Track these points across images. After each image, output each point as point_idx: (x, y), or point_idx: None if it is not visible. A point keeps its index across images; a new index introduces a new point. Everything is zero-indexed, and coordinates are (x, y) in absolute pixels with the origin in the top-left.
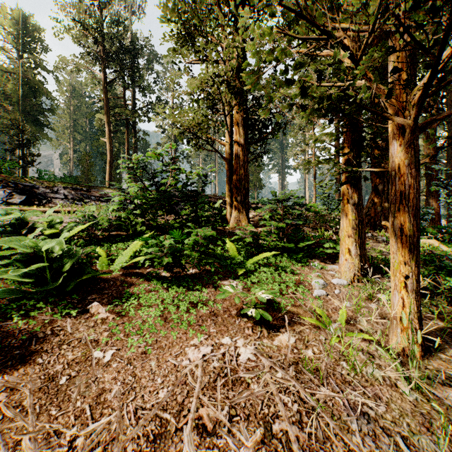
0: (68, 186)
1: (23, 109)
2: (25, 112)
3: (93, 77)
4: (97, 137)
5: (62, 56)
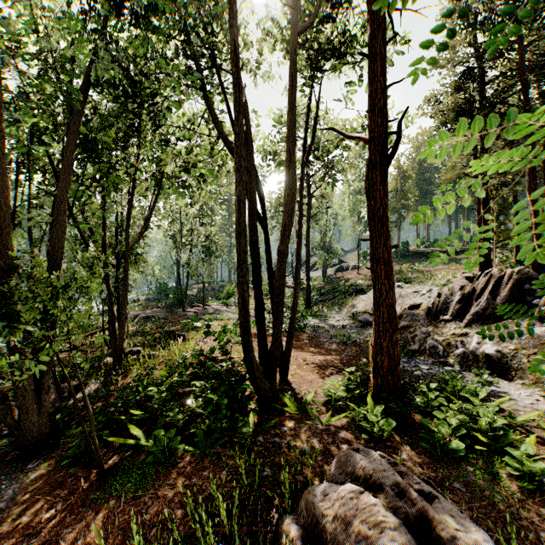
0: None
1: None
2: None
3: None
4: None
5: None
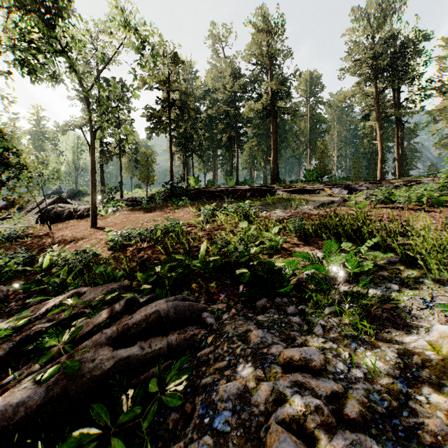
0: (366, 182)
1: (309, 137)
2: (310, 139)
3: (364, 94)
4: (360, 140)
5: (344, 92)
